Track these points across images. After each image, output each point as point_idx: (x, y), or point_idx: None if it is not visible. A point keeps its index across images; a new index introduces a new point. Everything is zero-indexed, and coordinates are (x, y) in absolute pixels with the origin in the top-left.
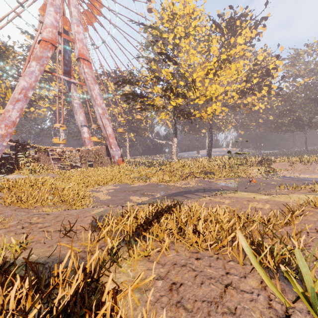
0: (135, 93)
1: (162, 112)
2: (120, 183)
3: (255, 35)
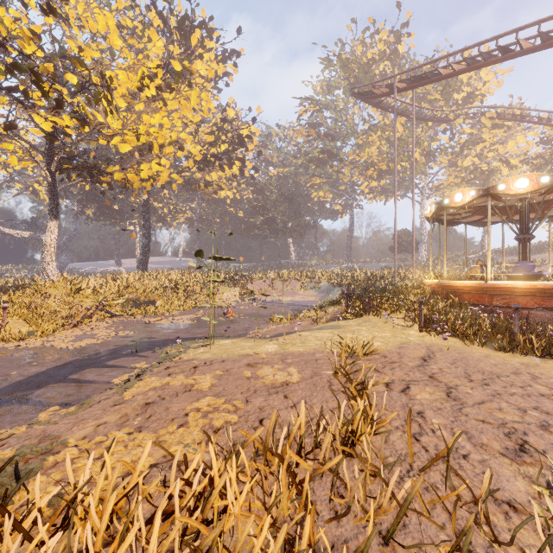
0: None
1: (5, 141)
2: None
3: (223, 73)
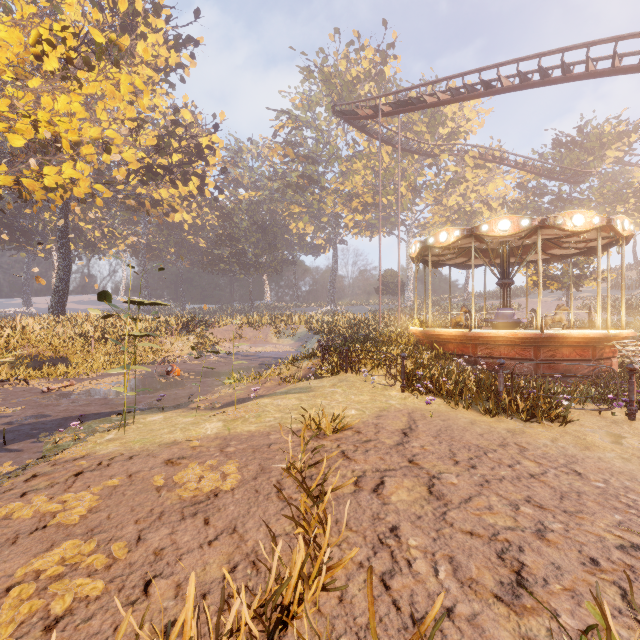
0: None
1: None
2: None
3: (176, 64)
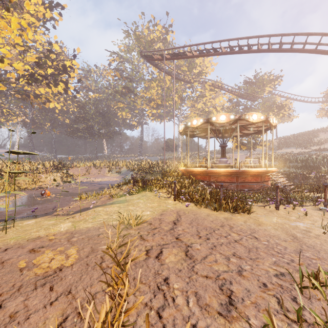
0: None
1: None
2: None
3: (50, 17)
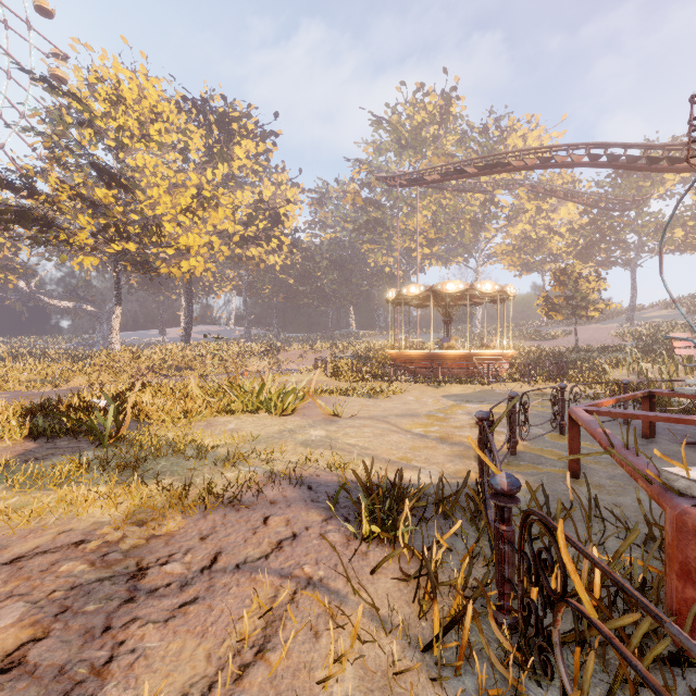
0: (28, 212)
1: (89, 256)
2: (0, 390)
3: (264, 150)
